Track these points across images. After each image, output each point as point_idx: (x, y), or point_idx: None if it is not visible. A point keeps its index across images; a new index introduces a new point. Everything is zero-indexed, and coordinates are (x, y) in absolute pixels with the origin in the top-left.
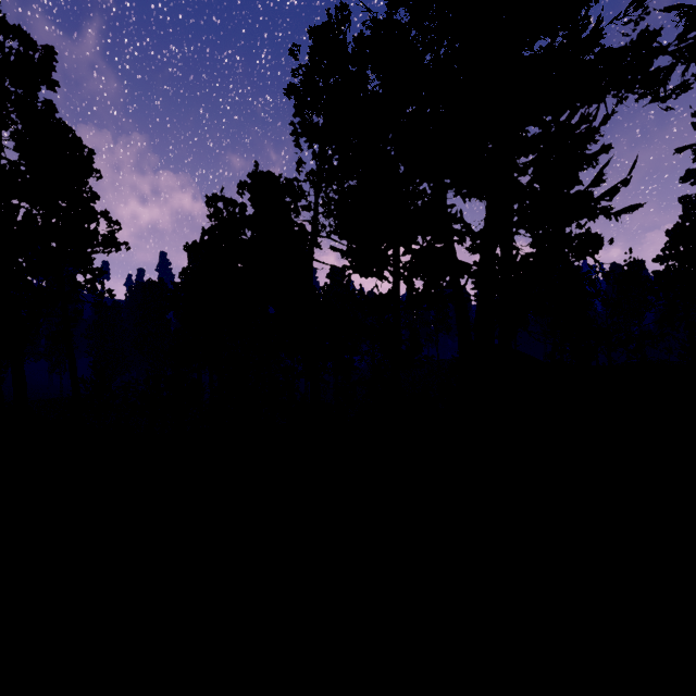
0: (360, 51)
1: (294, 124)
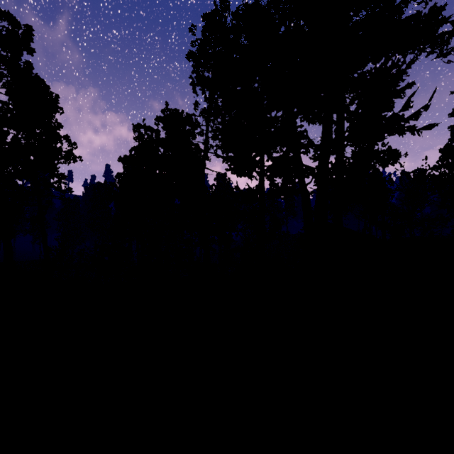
0: (236, 22)
1: (192, 77)
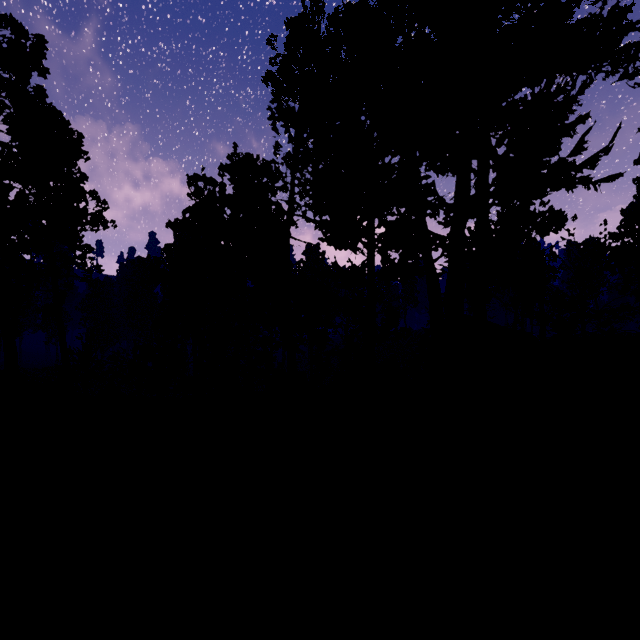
0: (334, 30)
1: (271, 109)
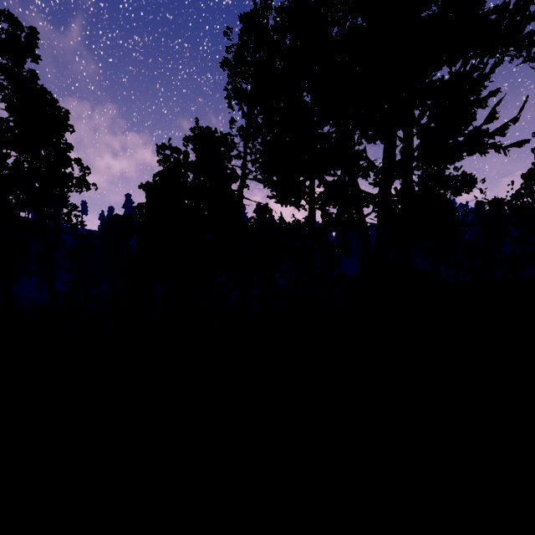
0: (280, 20)
1: (227, 89)
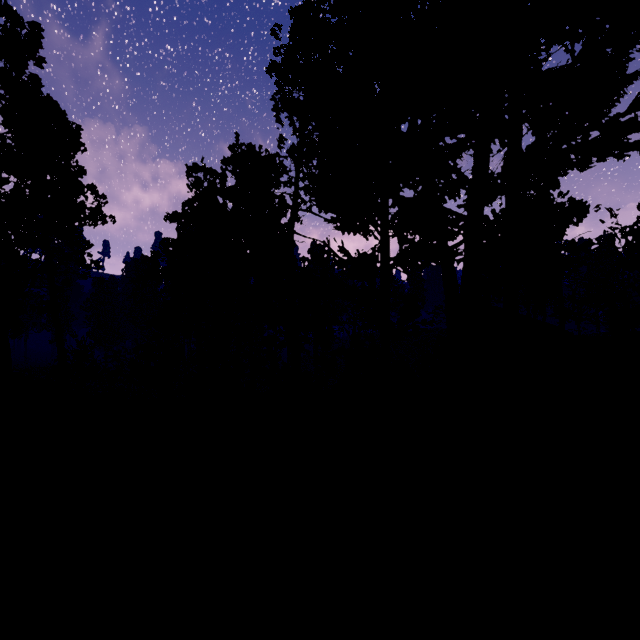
0: None
1: (275, 99)
